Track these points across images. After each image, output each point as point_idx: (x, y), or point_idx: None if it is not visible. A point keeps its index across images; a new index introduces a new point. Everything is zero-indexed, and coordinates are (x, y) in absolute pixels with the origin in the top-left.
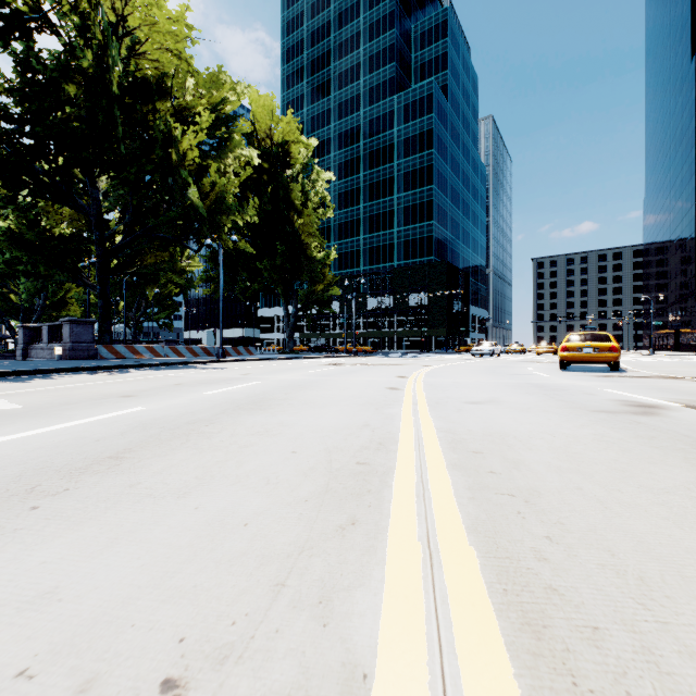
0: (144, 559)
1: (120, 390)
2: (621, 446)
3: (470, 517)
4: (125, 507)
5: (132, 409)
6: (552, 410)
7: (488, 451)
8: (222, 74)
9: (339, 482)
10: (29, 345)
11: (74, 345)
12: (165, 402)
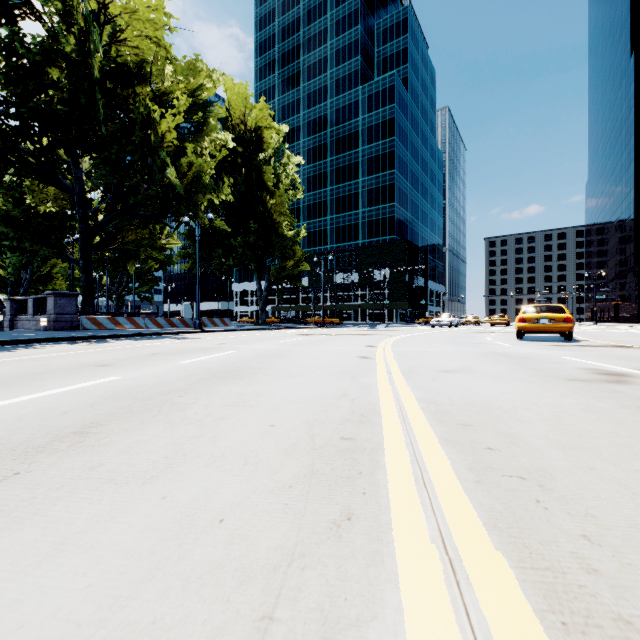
0: (91, 576)
1: (97, 360)
2: (612, 417)
3: (483, 507)
4: (80, 497)
5: (106, 378)
6: (526, 379)
7: (478, 424)
8: (199, 62)
9: (325, 462)
10: (16, 316)
11: (58, 316)
12: (141, 372)
